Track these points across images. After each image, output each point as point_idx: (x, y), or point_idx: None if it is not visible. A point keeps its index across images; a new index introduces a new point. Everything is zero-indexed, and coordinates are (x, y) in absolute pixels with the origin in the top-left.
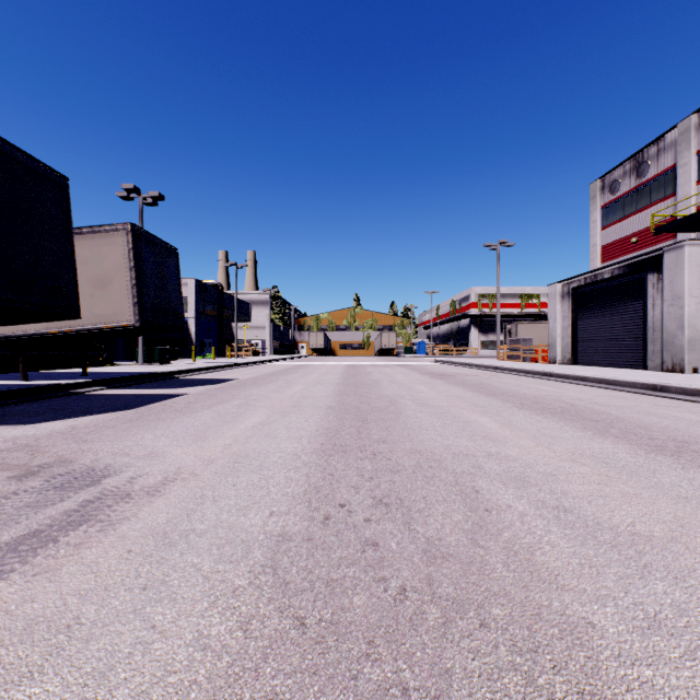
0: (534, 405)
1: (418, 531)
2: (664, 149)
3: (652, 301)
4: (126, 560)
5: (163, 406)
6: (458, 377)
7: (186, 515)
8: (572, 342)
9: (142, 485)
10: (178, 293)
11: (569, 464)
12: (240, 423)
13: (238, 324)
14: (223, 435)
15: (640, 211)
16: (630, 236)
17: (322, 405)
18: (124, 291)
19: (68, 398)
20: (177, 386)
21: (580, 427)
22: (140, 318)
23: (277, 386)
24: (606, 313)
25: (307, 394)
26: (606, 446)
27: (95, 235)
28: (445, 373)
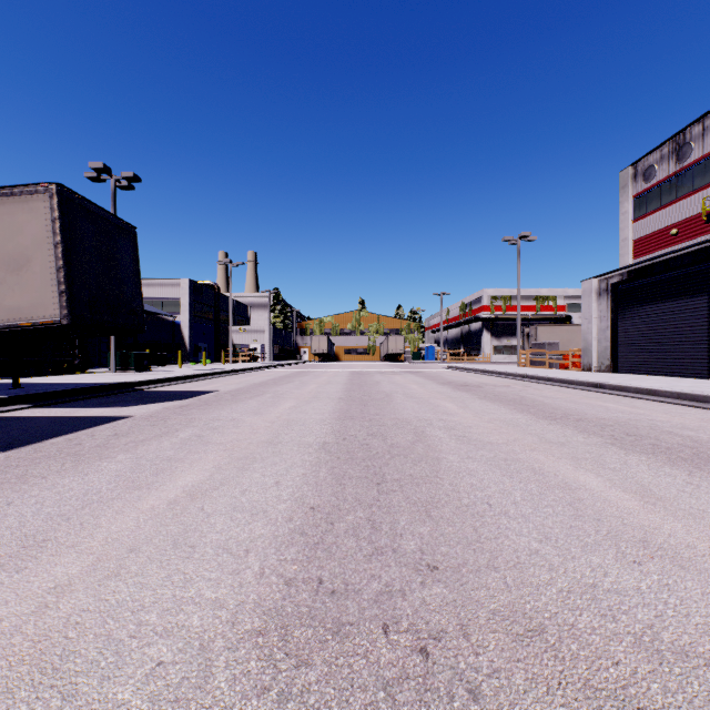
0: (636, 440)
1: None
2: None
3: None
4: None
5: (66, 443)
6: (487, 389)
7: None
8: (612, 347)
9: None
10: (135, 283)
11: None
12: (152, 492)
13: (236, 327)
14: (85, 540)
15: (681, 199)
16: (669, 228)
17: (312, 440)
18: (46, 275)
19: None
20: (129, 403)
21: None
22: (69, 313)
23: (259, 403)
24: (656, 312)
25: (296, 417)
26: None
27: (7, 199)
28: (467, 383)
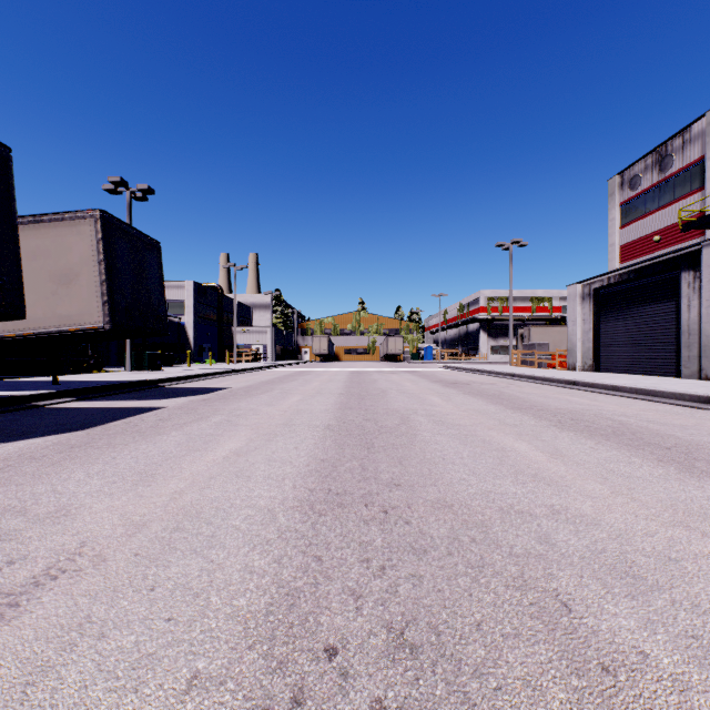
0: (575, 423)
1: None
2: (690, 140)
3: (687, 302)
4: None
5: (126, 425)
6: (474, 386)
7: (21, 689)
8: (594, 347)
9: None
10: (160, 292)
11: (682, 533)
12: (209, 452)
13: (239, 328)
14: (179, 474)
15: (663, 208)
16: (652, 235)
17: (318, 423)
18: (91, 288)
19: (19, 414)
20: (157, 397)
21: (652, 458)
22: (111, 320)
23: (270, 397)
24: (632, 315)
25: (304, 407)
26: None
27: (58, 223)
28: (458, 381)
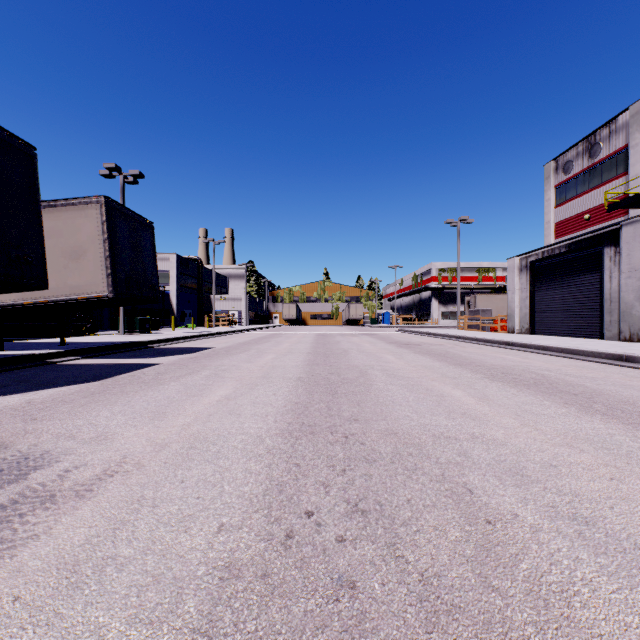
0: (504, 376)
1: (407, 559)
2: (615, 131)
3: (609, 273)
4: (4, 619)
5: (131, 377)
6: (424, 347)
7: (112, 531)
8: (530, 313)
9: (74, 481)
10: (153, 265)
11: (566, 450)
12: (204, 397)
13: (217, 296)
14: (184, 412)
15: (592, 190)
16: (583, 213)
17: (291, 376)
18: (97, 263)
19: (39, 369)
20: (152, 356)
21: (560, 401)
22: (113, 289)
23: (248, 356)
24: (563, 285)
25: (278, 364)
26: (598, 426)
27: (69, 208)
28: (410, 342)
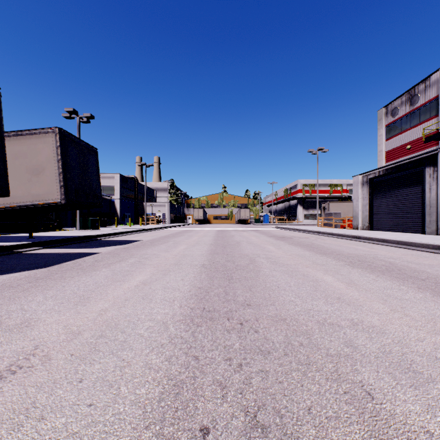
0: (361, 263)
1: None
2: (429, 86)
3: (429, 186)
4: None
5: (73, 264)
6: (295, 239)
7: None
8: (369, 215)
9: None
10: (97, 180)
11: None
12: (126, 282)
13: (148, 203)
14: (105, 297)
15: (412, 128)
16: (405, 145)
17: (197, 263)
18: (53, 177)
19: (6, 257)
20: (95, 246)
21: (414, 286)
22: (65, 197)
23: (167, 246)
24: (394, 195)
25: (187, 253)
26: None
27: (32, 136)
28: (284, 236)
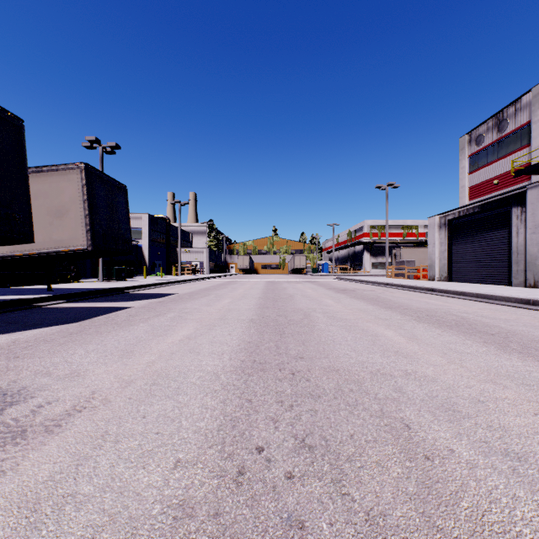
0: (429, 318)
1: (353, 496)
2: (520, 109)
3: (516, 229)
4: None
5: (106, 319)
6: (358, 292)
7: (75, 467)
8: (448, 263)
9: (45, 416)
10: (127, 223)
11: (491, 386)
12: (168, 337)
13: (182, 249)
14: (150, 351)
15: (500, 159)
16: (492, 179)
17: (244, 318)
18: (78, 220)
19: (27, 311)
20: (125, 300)
21: (480, 341)
22: (92, 243)
23: (208, 300)
24: (476, 240)
25: (233, 307)
26: (516, 364)
27: (54, 173)
28: (346, 288)
